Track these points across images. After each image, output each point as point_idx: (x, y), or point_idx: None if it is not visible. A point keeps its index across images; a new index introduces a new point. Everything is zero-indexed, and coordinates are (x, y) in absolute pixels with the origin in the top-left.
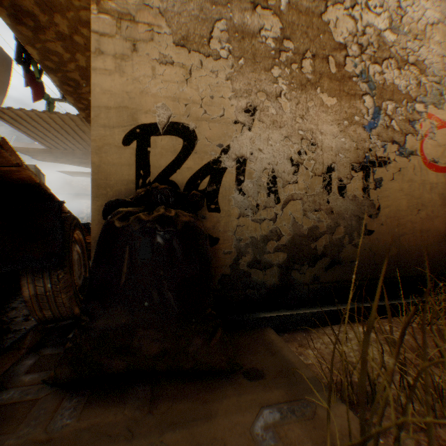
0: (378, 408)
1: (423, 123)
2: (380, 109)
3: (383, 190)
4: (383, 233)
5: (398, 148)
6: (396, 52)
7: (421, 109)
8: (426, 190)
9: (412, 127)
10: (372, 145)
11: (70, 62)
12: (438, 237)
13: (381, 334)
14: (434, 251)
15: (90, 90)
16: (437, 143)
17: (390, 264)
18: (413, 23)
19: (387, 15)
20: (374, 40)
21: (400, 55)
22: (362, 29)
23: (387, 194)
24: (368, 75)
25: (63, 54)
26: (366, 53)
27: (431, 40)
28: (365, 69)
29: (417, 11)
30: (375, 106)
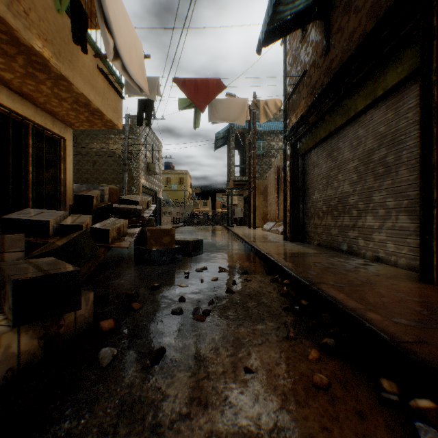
0: None
1: None
2: None
3: None
4: None
5: None
6: None
7: None
8: None
9: None
10: None
11: (53, 87)
12: None
13: None
14: None
15: (17, 60)
16: None
17: None
18: None
19: None
20: None
21: None
22: None
23: None
24: None
25: (60, 92)
26: None
27: None
28: None
29: None
30: None
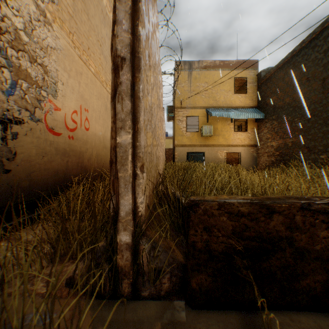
0: (10, 283)
1: (47, 104)
2: (18, 84)
3: (20, 141)
4: (20, 171)
5: (31, 114)
6: (30, 50)
7: (46, 95)
8: (49, 145)
9: (40, 104)
10: (11, 107)
11: None
12: (56, 173)
13: (13, 236)
14: (53, 181)
15: None
16: (55, 118)
17: (26, 192)
18: (41, 39)
19: (24, 21)
20: (13, 32)
21: (33, 54)
22: (3, 16)
23: (24, 144)
24: (8, 54)
25: None
26: (6, 36)
27: (51, 56)
28: (5, 48)
29: (43, 33)
30: (14, 80)
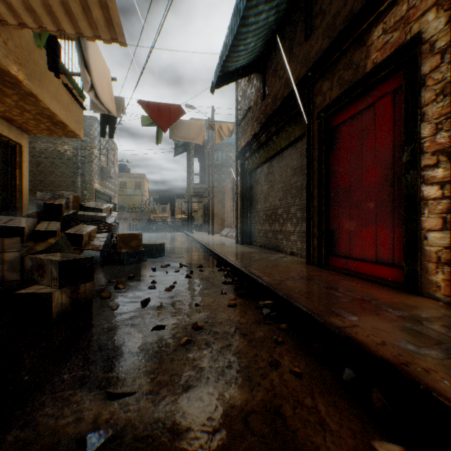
0: None
1: None
2: None
3: None
4: None
5: None
6: None
7: None
8: None
9: None
10: None
11: (20, 100)
12: None
13: None
14: None
15: None
16: None
17: None
18: None
19: None
20: None
21: None
22: None
23: None
24: None
25: (26, 105)
26: None
27: None
28: None
29: None
30: None
